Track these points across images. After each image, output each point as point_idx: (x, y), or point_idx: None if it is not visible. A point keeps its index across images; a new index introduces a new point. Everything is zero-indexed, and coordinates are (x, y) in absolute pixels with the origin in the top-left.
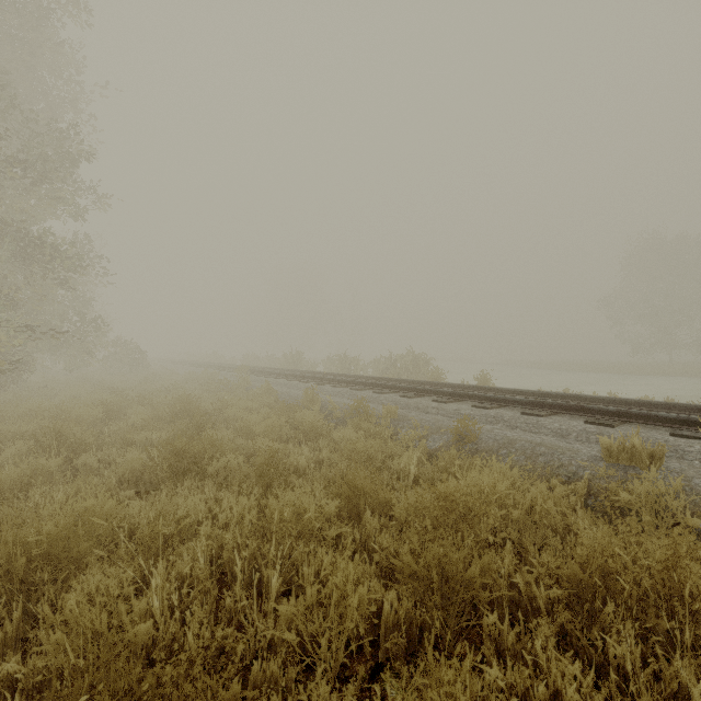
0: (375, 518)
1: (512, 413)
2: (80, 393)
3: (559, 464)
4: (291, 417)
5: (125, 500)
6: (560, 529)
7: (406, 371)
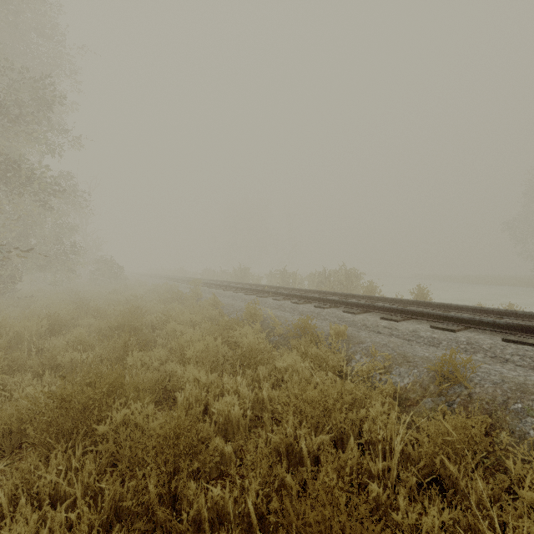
0: None
1: (489, 339)
2: (52, 303)
3: None
4: (231, 336)
5: None
6: None
7: (339, 284)
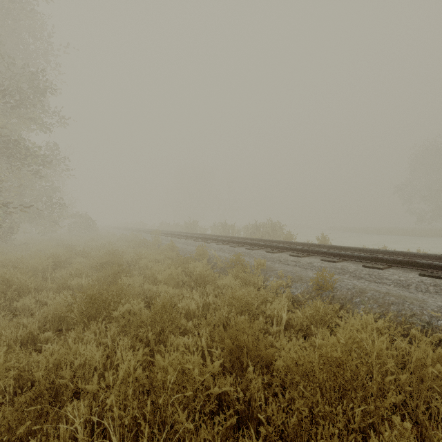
0: (258, 377)
1: (355, 266)
2: (45, 248)
3: (411, 314)
4: (186, 267)
5: (44, 339)
6: (441, 389)
7: (267, 234)
